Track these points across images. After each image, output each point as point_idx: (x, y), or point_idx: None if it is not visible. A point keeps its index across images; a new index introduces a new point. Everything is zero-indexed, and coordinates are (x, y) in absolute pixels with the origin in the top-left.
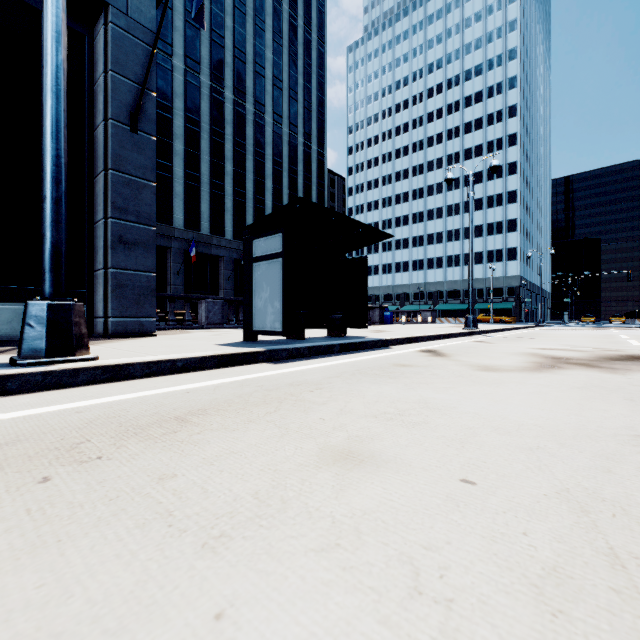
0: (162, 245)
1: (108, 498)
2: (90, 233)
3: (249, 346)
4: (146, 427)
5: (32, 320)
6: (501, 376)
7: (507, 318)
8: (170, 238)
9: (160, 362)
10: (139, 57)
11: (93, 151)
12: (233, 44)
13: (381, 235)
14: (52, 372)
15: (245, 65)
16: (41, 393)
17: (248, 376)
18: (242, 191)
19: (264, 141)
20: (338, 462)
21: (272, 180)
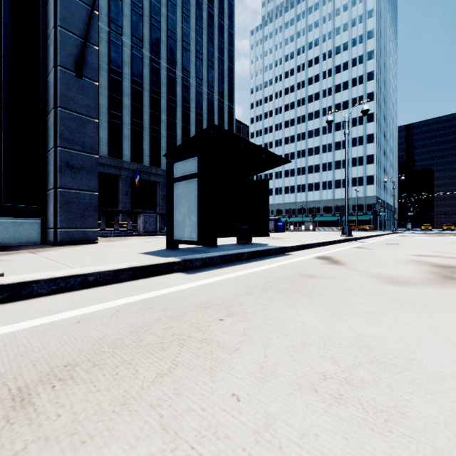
0: (114, 173)
1: None
2: (44, 160)
3: (168, 255)
4: None
5: None
6: (417, 293)
7: (367, 227)
8: (120, 168)
9: (69, 277)
10: (83, 17)
11: (46, 93)
12: (167, 27)
13: (280, 160)
14: None
15: (175, 42)
16: None
17: (157, 292)
18: (173, 134)
19: (189, 98)
20: None
21: (195, 126)
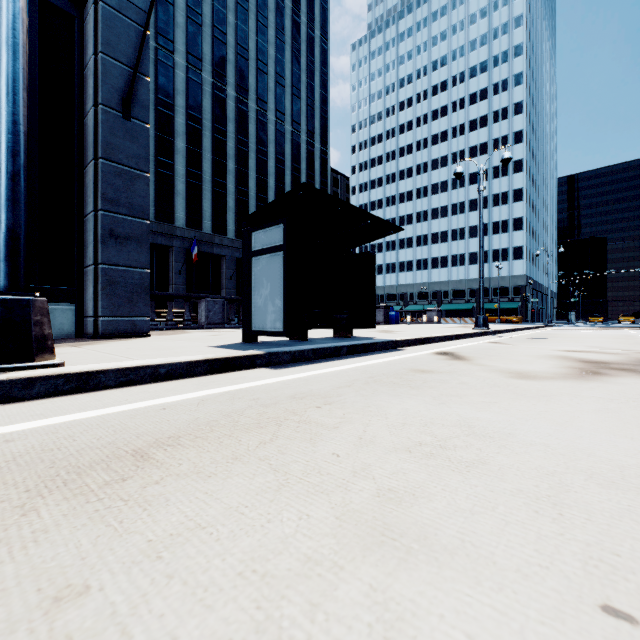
0: (163, 244)
1: None
2: (80, 227)
3: (247, 348)
4: (86, 469)
5: None
6: (544, 386)
7: (514, 318)
8: (171, 237)
9: (139, 368)
10: (132, 39)
11: (83, 140)
12: (235, 41)
13: (390, 228)
14: None
15: (247, 62)
16: None
17: (242, 385)
18: (244, 189)
19: (267, 139)
20: (370, 553)
21: (275, 178)
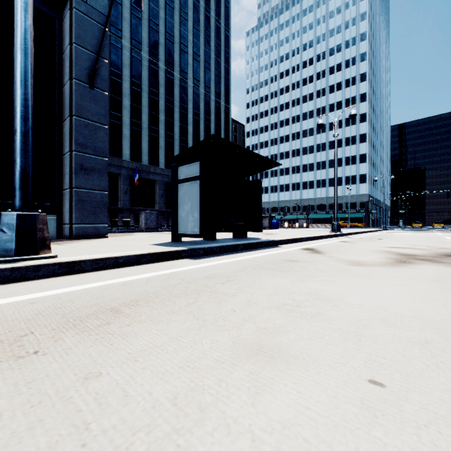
0: (114, 172)
1: (30, 404)
2: (59, 162)
3: (175, 245)
4: (85, 318)
5: (4, 227)
6: (369, 270)
7: (359, 224)
8: (120, 167)
9: (106, 259)
10: (95, 34)
11: (62, 102)
12: (165, 30)
13: (272, 163)
14: (18, 268)
15: (173, 45)
16: (8, 285)
17: (173, 270)
18: (171, 134)
19: (187, 98)
20: (251, 358)
21: (192, 126)
